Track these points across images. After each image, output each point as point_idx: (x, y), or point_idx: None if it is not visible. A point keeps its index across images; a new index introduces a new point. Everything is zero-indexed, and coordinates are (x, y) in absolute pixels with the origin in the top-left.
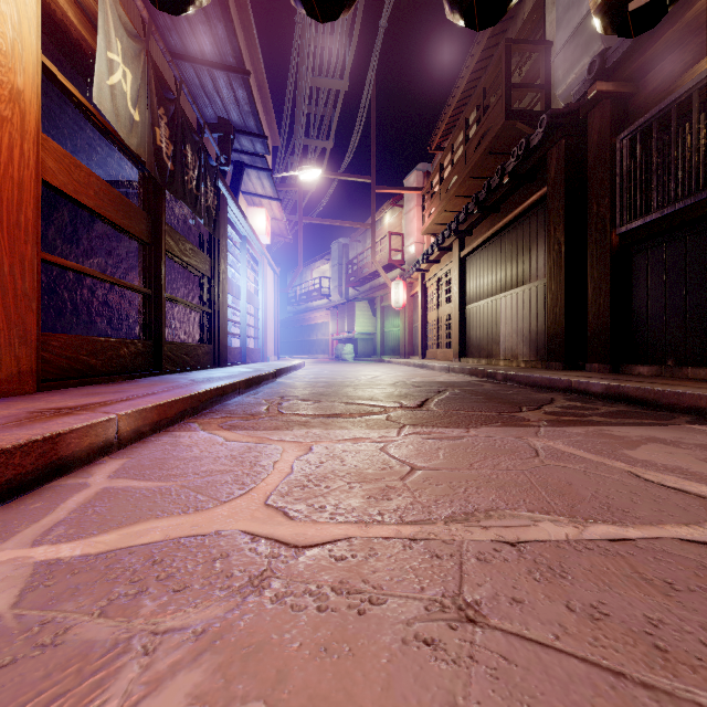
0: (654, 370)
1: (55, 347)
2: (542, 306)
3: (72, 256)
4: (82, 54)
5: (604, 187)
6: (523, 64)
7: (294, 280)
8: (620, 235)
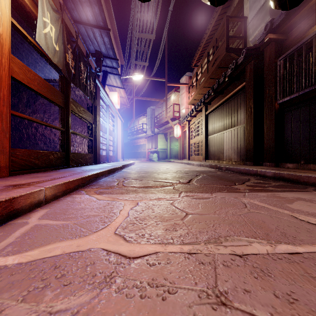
0: (295, 165)
1: (18, 155)
2: (243, 136)
3: (29, 113)
4: (32, 19)
5: (272, 82)
6: (233, 27)
7: (130, 124)
8: (279, 104)
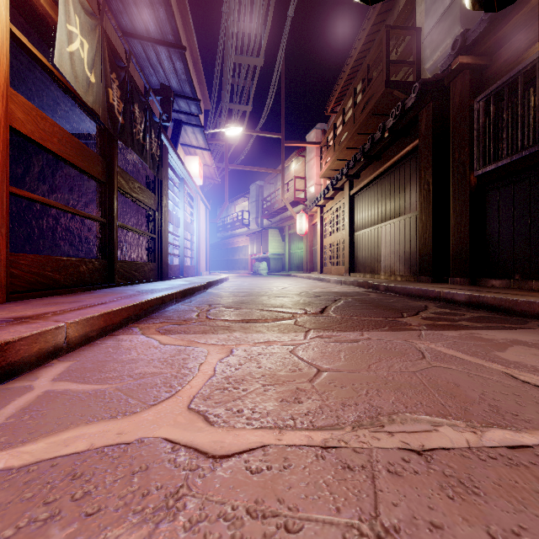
0: (505, 283)
1: (24, 265)
2: (415, 233)
3: (45, 193)
4: (49, 29)
5: (464, 139)
6: (398, 46)
7: (221, 212)
8: (477, 177)
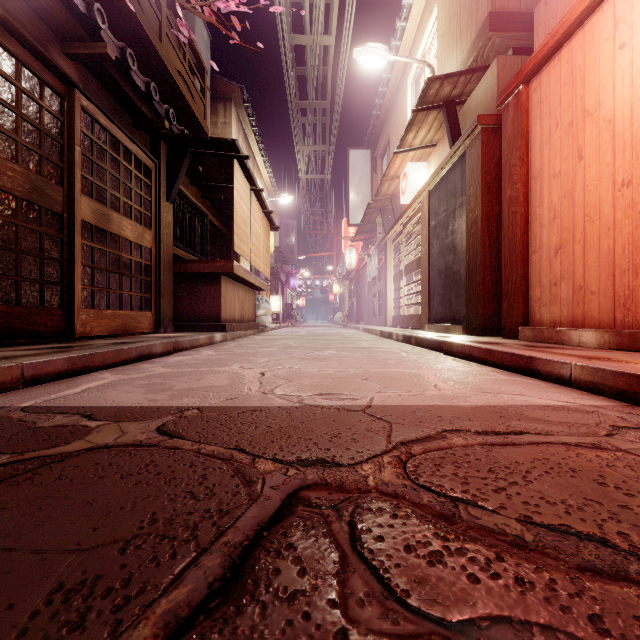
0: None
1: None
2: None
3: None
4: None
5: None
6: None
7: None
8: None
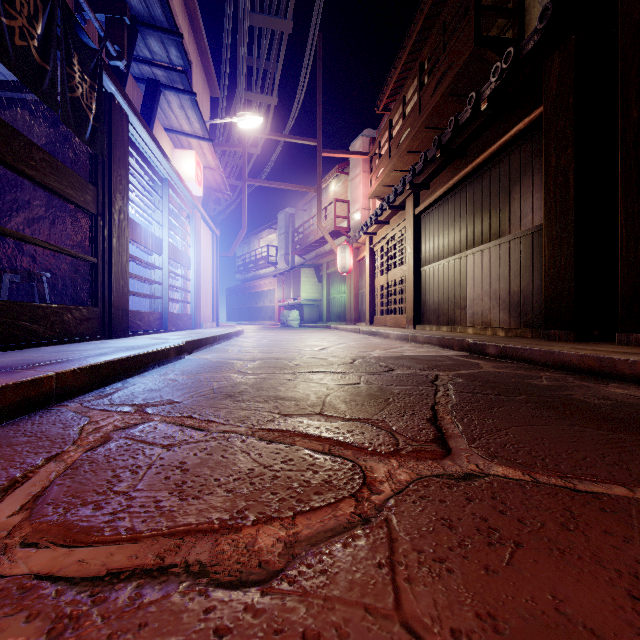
0: None
1: None
2: (529, 261)
3: None
4: None
5: None
6: None
7: (237, 243)
8: None
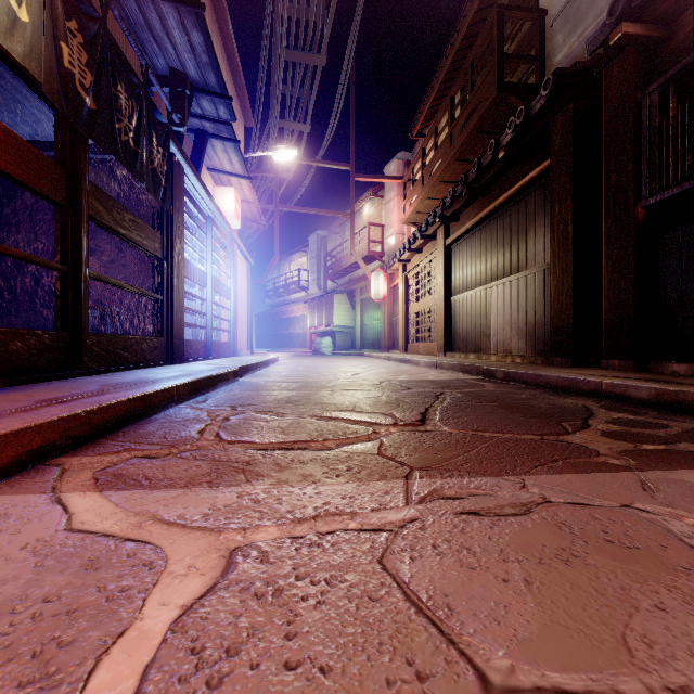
0: None
1: None
2: (542, 295)
3: None
4: None
5: (626, 152)
6: (510, 42)
7: (269, 270)
8: (646, 208)
